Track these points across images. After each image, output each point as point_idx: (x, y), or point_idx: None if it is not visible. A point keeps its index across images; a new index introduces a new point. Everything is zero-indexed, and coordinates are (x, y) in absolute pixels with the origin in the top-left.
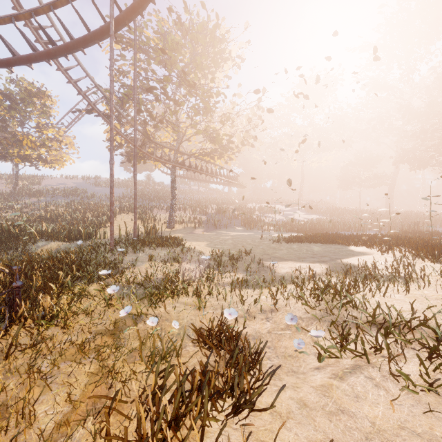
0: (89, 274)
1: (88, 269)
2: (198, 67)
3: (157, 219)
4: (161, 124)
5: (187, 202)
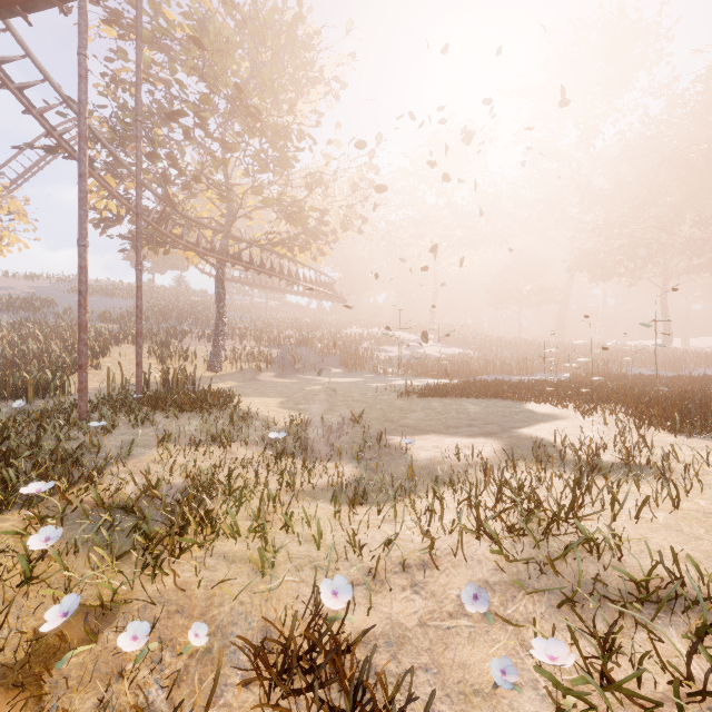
0: (8, 486)
1: (5, 476)
2: (265, 83)
3: (190, 355)
4: (196, 183)
5: (247, 324)
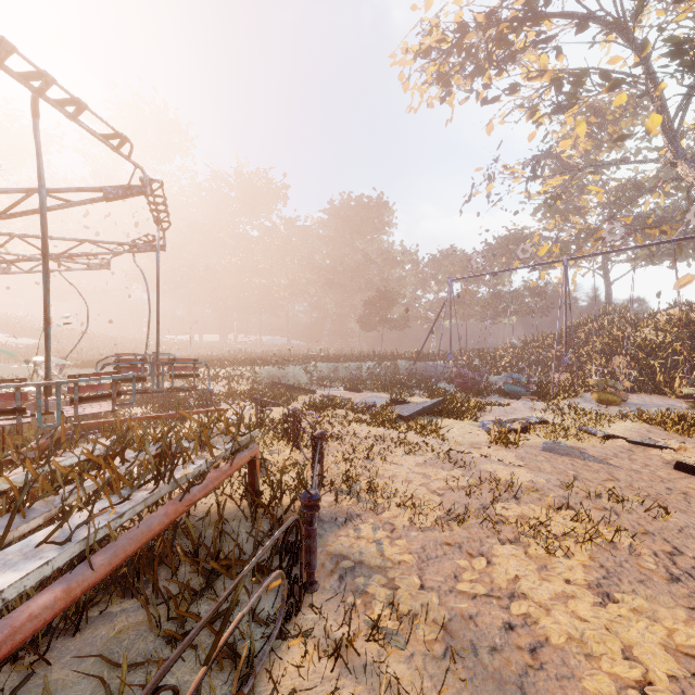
0: None
1: None
2: None
3: None
4: None
5: None
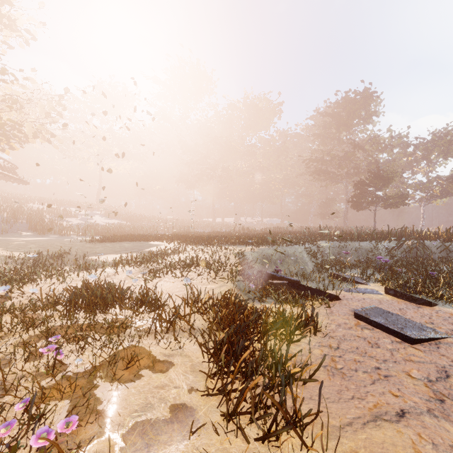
0: None
1: None
2: None
3: None
4: None
5: None
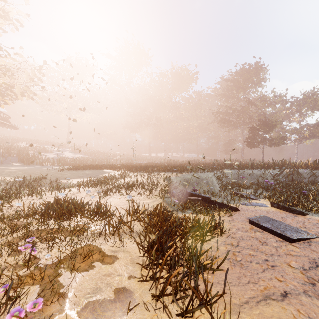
0: None
1: None
2: None
3: None
4: None
5: None
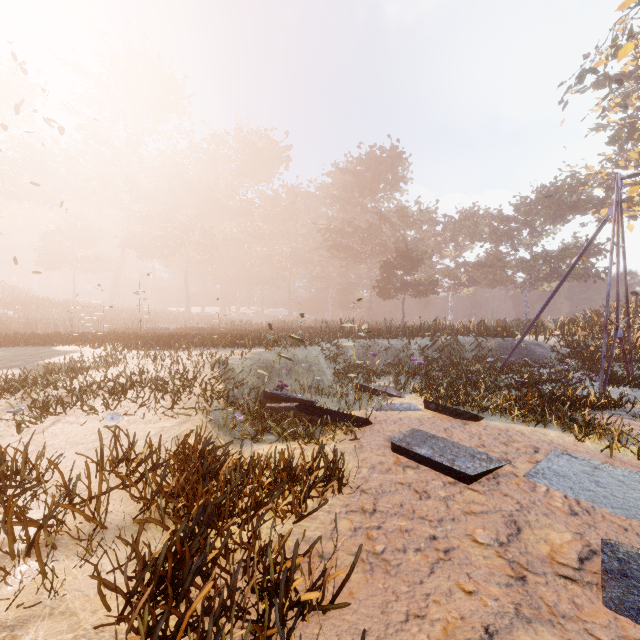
0: None
1: None
2: None
3: None
4: None
5: None
